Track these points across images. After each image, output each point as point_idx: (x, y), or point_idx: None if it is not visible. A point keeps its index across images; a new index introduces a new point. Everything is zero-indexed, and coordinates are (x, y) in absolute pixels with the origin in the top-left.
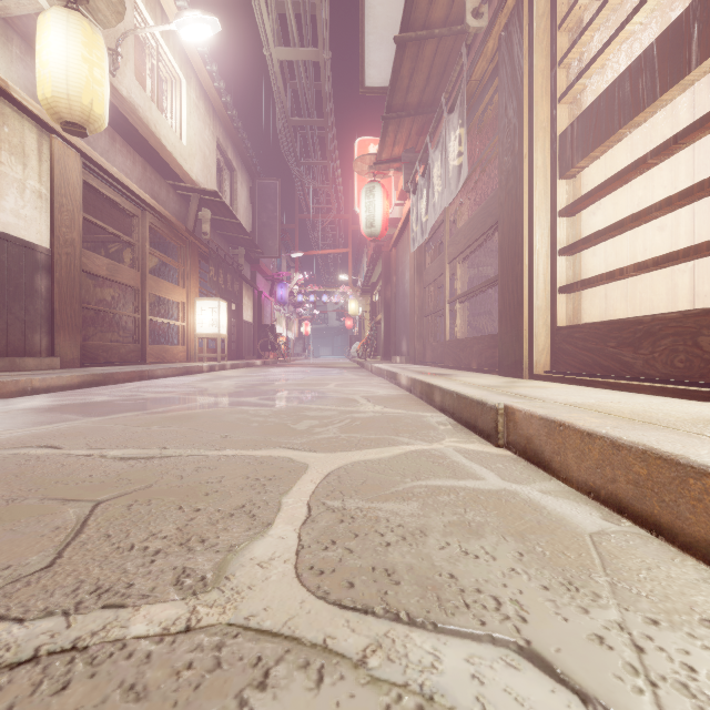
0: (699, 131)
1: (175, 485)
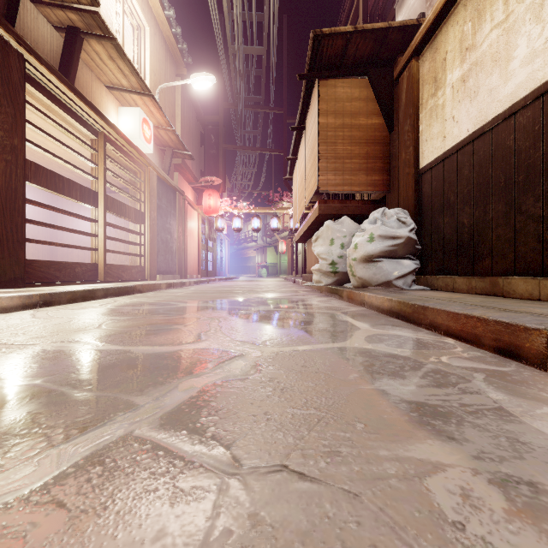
0: (73, 215)
1: (201, 293)
